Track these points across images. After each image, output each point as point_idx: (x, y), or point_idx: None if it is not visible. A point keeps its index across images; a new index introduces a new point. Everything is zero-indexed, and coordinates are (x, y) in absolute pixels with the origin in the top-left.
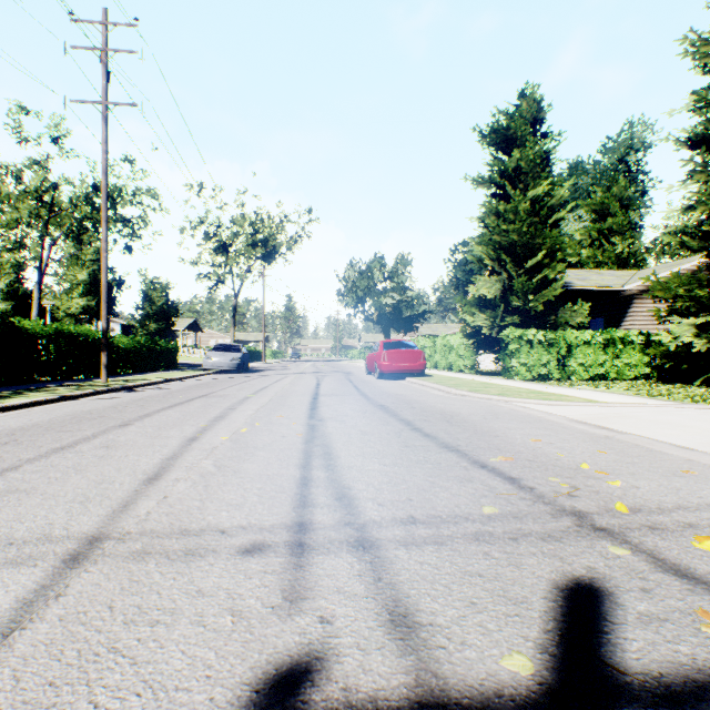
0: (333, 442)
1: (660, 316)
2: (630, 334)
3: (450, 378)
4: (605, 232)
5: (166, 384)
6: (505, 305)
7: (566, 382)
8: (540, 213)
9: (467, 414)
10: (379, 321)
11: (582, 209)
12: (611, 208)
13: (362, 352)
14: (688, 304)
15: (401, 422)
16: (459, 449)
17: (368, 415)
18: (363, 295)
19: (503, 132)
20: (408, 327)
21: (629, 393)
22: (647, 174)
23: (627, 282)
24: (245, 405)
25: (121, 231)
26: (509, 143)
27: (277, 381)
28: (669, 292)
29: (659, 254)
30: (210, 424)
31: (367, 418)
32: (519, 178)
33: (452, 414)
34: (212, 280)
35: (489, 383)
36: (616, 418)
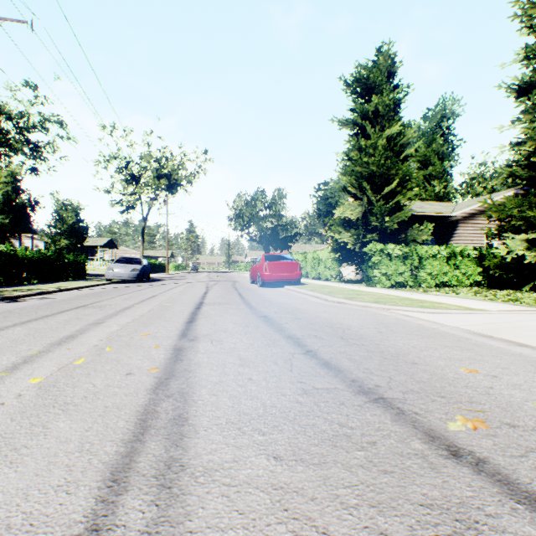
0: (197, 385)
1: (492, 234)
2: (467, 249)
3: (323, 286)
4: (427, 177)
5: (59, 293)
6: (365, 225)
7: (418, 288)
8: (394, 149)
9: (357, 326)
10: (261, 240)
11: (411, 159)
12: (431, 159)
13: (247, 265)
14: (518, 223)
15: (288, 340)
16: (385, 397)
17: (251, 330)
18: (248, 220)
19: (364, 81)
20: (284, 246)
21: (480, 298)
22: (456, 136)
23: (453, 210)
24: (117, 318)
25: (25, 153)
26: (369, 91)
27: (170, 289)
28: (505, 212)
29: (465, 194)
30: (44, 350)
31: (249, 335)
32: (377, 120)
33: (341, 326)
34: (123, 205)
35: (358, 290)
36: (514, 329)
